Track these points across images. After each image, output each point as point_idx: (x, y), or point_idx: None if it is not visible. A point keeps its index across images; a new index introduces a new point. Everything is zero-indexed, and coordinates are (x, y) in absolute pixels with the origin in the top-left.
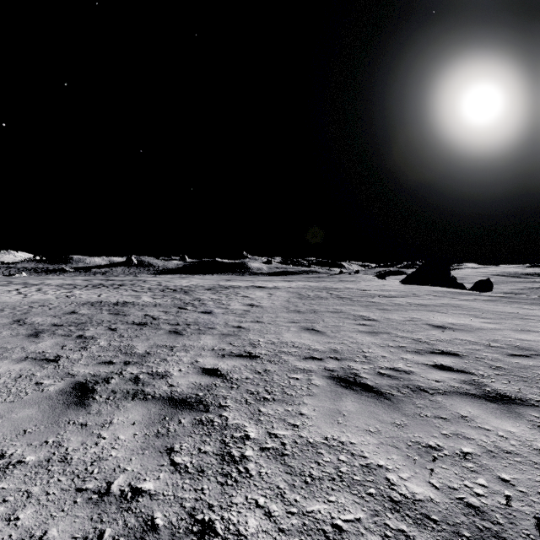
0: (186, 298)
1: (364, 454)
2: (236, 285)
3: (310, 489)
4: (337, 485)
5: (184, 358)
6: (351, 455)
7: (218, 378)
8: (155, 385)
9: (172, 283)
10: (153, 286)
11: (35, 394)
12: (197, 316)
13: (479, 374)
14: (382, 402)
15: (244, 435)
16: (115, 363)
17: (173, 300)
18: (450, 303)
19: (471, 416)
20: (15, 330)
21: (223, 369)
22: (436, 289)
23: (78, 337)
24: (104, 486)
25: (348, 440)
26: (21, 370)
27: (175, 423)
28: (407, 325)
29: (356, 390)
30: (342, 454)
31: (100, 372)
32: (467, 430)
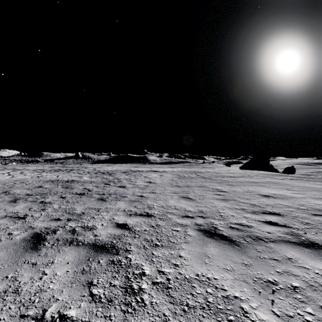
0: (110, 178)
1: (224, 287)
2: (141, 170)
3: (187, 317)
4: (206, 313)
5: (105, 216)
6: (215, 288)
7: (126, 230)
8: (85, 235)
9: (102, 168)
10: (90, 170)
11: (6, 241)
12: (115, 189)
13: (295, 227)
14: (234, 247)
15: (141, 272)
16: (61, 219)
17: (102, 179)
18: (271, 181)
19: (294, 258)
20: (2, 198)
21: (130, 224)
22: (261, 172)
23: (40, 202)
24: (40, 313)
25: (213, 276)
26: (0, 225)
27: (95, 262)
28: (246, 195)
29: (216, 239)
30: (209, 287)
31: (51, 226)
32: (293, 269)
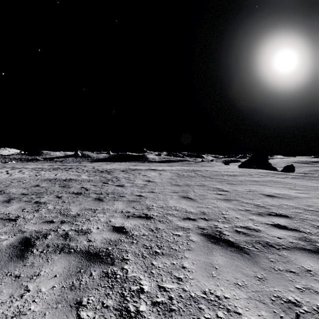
0: (109, 176)
1: (238, 310)
2: (139, 168)
3: None
4: None
5: (102, 218)
6: (227, 311)
7: (123, 234)
8: (78, 240)
9: (101, 167)
10: (89, 169)
11: None
12: (113, 188)
13: (307, 232)
14: (243, 256)
15: (139, 288)
16: (54, 222)
17: (100, 178)
18: (272, 180)
19: (314, 270)
20: None
21: (127, 227)
22: (261, 171)
23: (35, 202)
24: None
25: (223, 294)
26: None
27: (87, 275)
28: (248, 194)
29: (222, 245)
30: (220, 310)
31: (42, 229)
32: (315, 284)
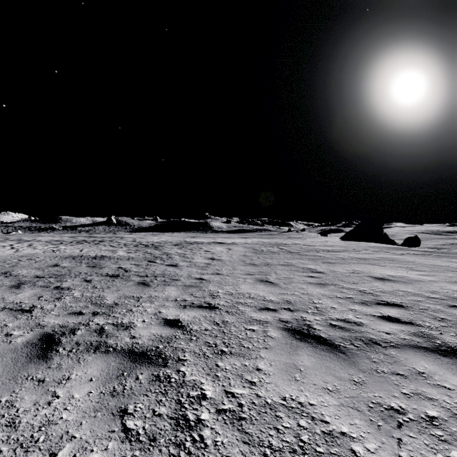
0: (156, 252)
1: (325, 418)
2: (200, 241)
3: None
4: None
5: (148, 308)
6: (311, 419)
7: (178, 329)
8: (118, 336)
9: (145, 239)
10: (128, 242)
11: (1, 346)
12: (164, 269)
13: (426, 325)
14: (337, 355)
15: (200, 394)
16: (84, 313)
17: (144, 254)
18: (386, 257)
19: (428, 372)
20: (0, 281)
21: (183, 320)
22: (372, 245)
23: (55, 288)
24: None
25: (307, 400)
26: None
27: (132, 379)
28: (351, 277)
29: (310, 342)
30: (302, 418)
31: (69, 323)
32: (427, 389)
